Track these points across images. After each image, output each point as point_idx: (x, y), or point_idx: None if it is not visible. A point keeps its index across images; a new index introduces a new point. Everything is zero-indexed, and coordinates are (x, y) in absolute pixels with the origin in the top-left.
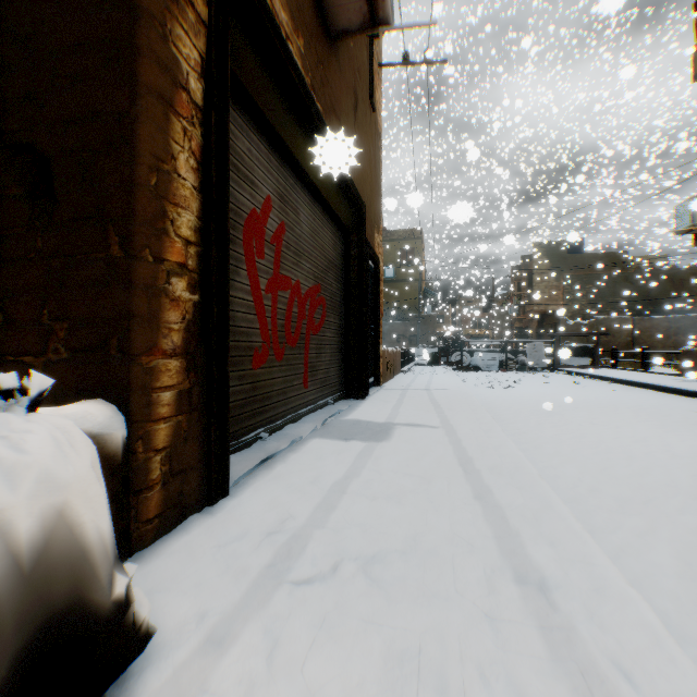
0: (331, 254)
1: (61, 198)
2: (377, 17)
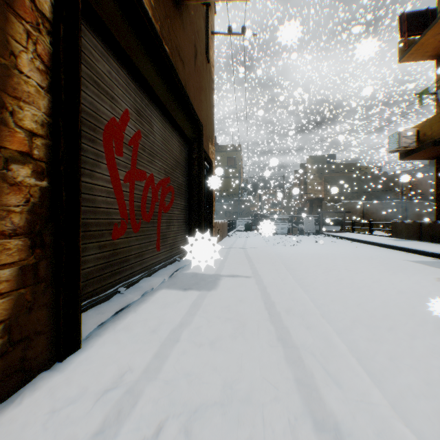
0: (178, 156)
1: None
2: None
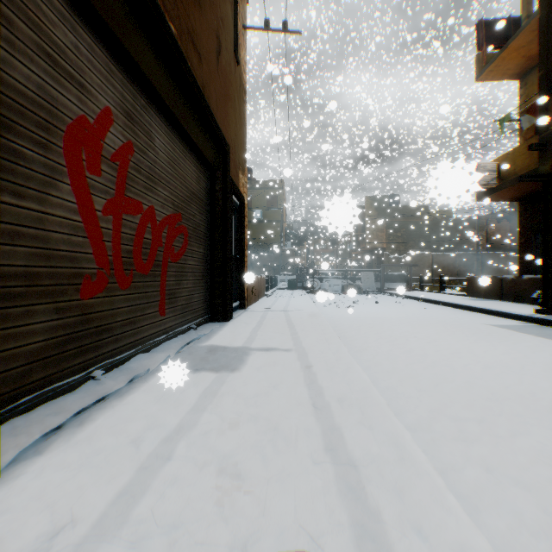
0: (194, 186)
1: None
2: None
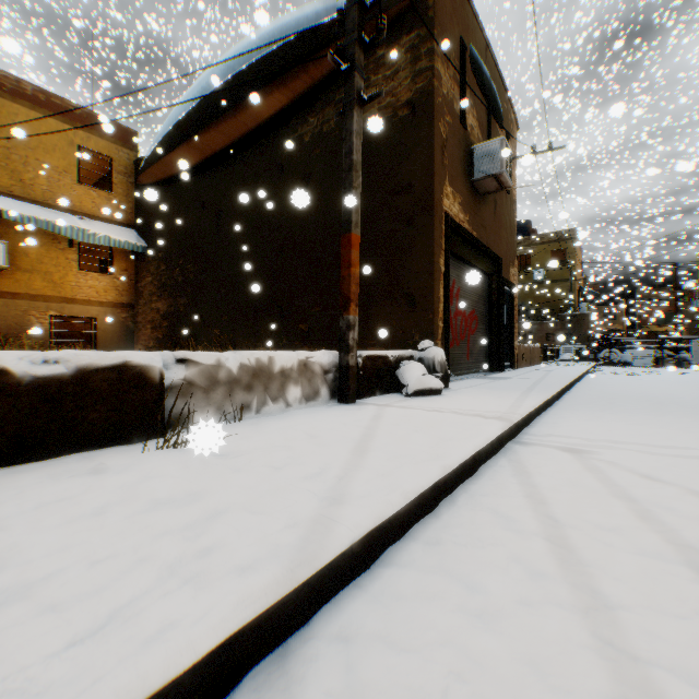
0: (480, 291)
1: (417, 305)
2: (504, 186)
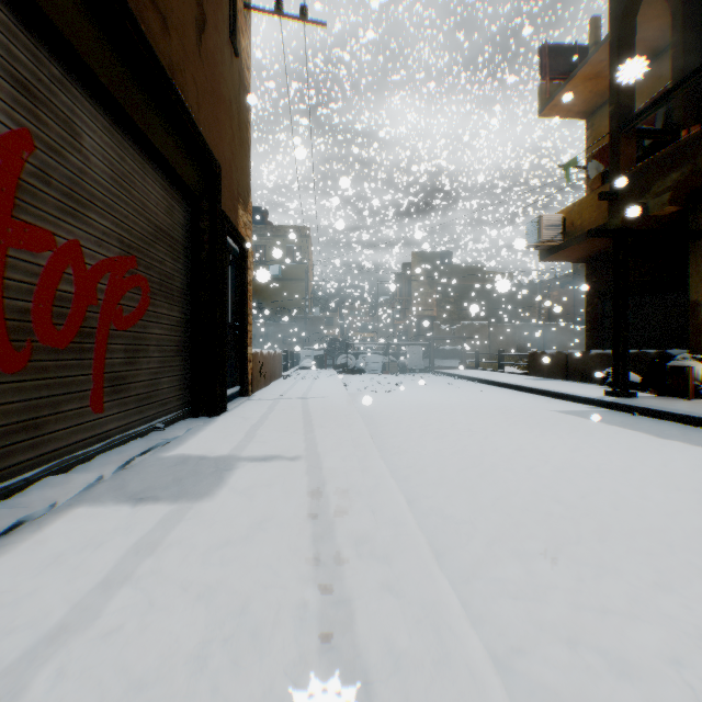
0: (163, 219)
1: None
2: None
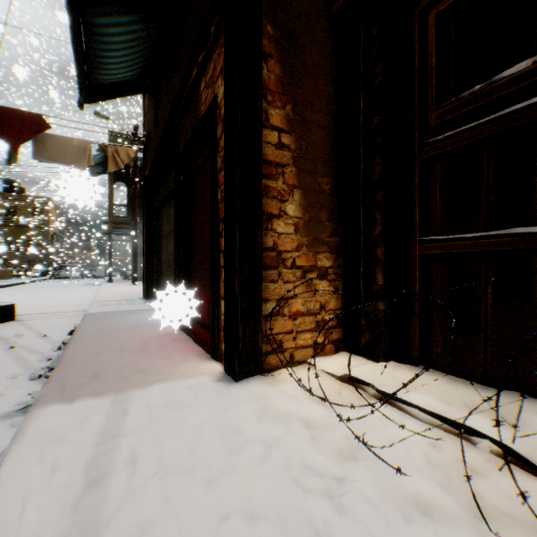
0: None
1: None
2: None
